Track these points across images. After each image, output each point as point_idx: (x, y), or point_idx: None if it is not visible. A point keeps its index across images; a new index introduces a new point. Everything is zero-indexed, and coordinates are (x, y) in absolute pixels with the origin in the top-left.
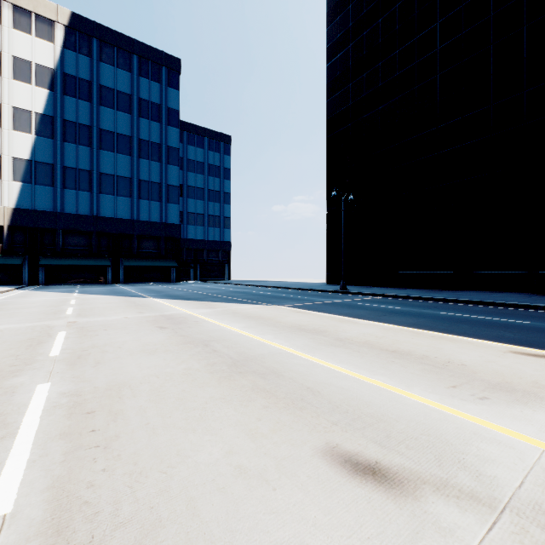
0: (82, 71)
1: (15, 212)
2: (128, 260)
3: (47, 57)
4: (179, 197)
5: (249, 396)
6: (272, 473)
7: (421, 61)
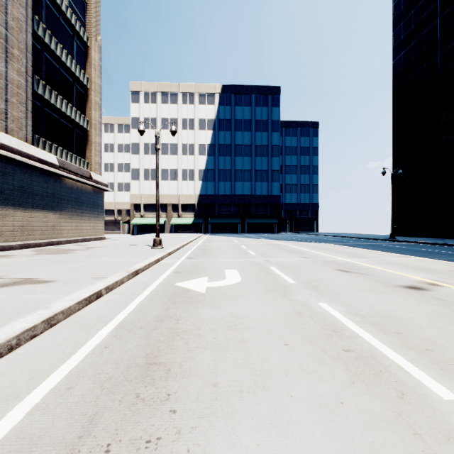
0: (227, 115)
1: (199, 196)
2: (249, 219)
3: (212, 114)
4: (279, 177)
5: (291, 253)
6: (289, 256)
7: None
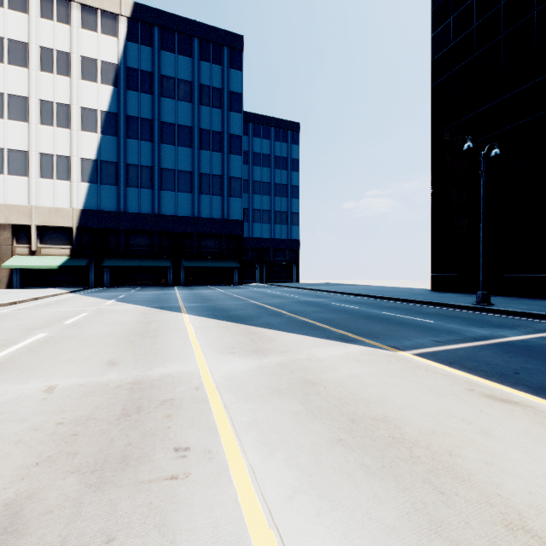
0: (144, 62)
1: (83, 213)
2: (188, 260)
3: (111, 53)
4: (241, 189)
5: None
6: None
7: None
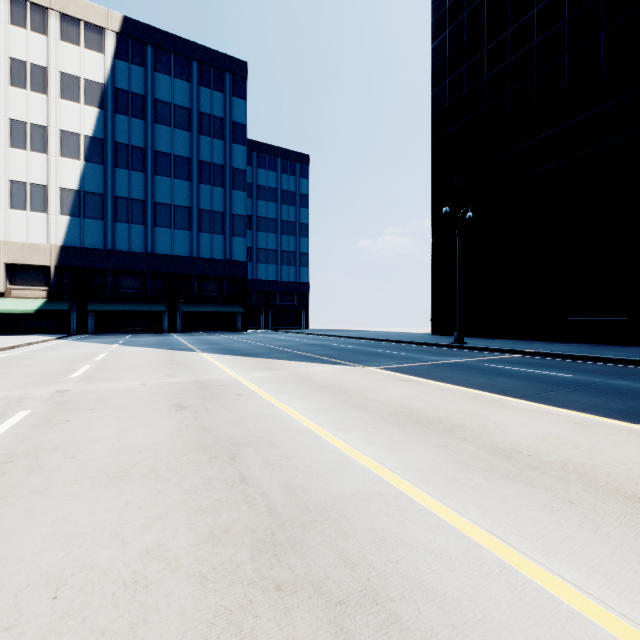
0: (135, 84)
1: (63, 250)
2: (186, 304)
3: (97, 71)
4: (245, 228)
5: None
6: None
7: (575, 16)
